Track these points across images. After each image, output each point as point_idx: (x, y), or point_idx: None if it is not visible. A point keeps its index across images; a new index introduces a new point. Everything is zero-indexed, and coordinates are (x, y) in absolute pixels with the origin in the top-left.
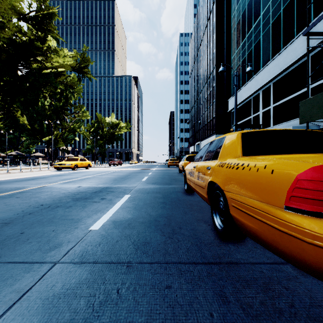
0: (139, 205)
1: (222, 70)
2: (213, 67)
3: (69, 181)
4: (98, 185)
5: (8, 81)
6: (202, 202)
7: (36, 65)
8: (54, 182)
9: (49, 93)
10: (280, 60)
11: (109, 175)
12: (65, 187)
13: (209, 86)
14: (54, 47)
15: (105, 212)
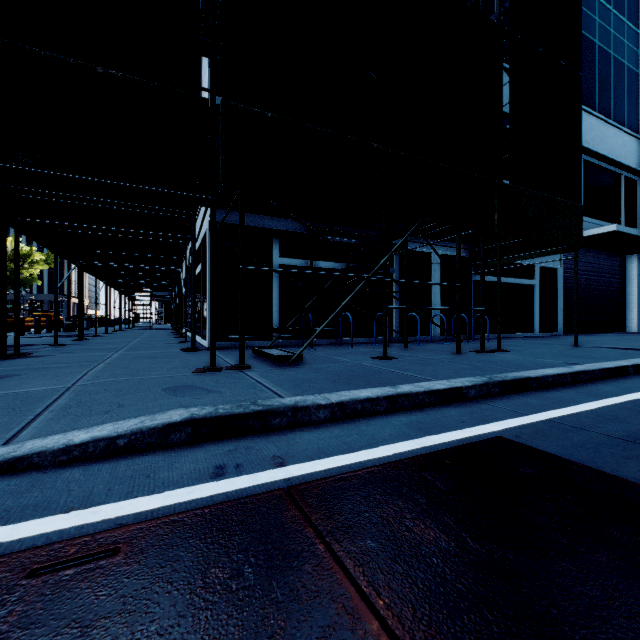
0: None
1: None
2: None
3: None
4: None
5: None
6: None
7: None
8: None
9: None
10: None
11: None
12: None
13: None
14: None
15: None
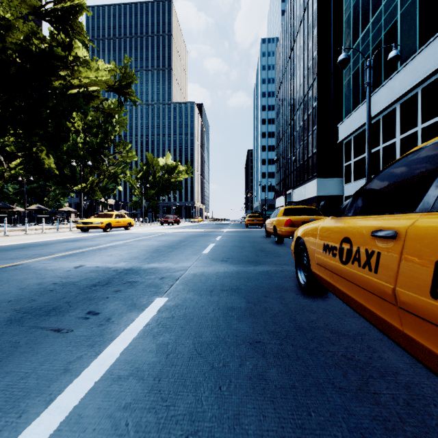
0: (175, 360)
1: (344, 58)
2: (314, 78)
3: (74, 254)
4: (116, 263)
5: (21, 106)
6: (377, 343)
7: (58, 83)
8: (48, 254)
9: (83, 126)
10: (437, 48)
11: (152, 241)
12: (48, 269)
13: (307, 107)
14: (84, 56)
15: (22, 423)
